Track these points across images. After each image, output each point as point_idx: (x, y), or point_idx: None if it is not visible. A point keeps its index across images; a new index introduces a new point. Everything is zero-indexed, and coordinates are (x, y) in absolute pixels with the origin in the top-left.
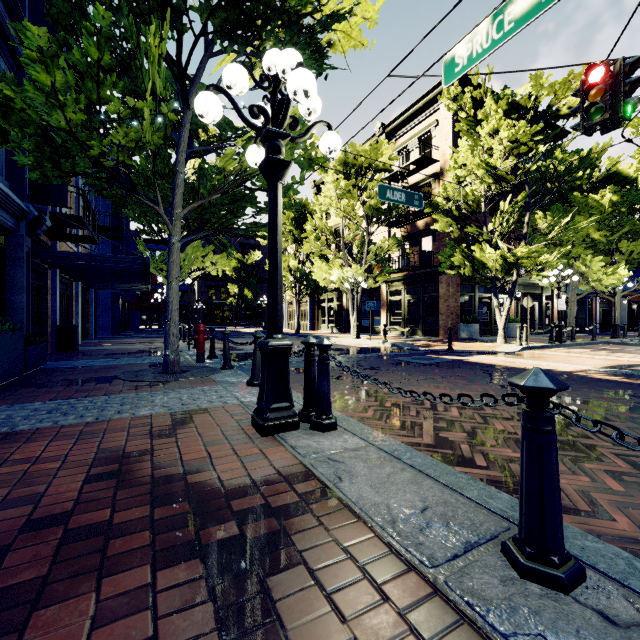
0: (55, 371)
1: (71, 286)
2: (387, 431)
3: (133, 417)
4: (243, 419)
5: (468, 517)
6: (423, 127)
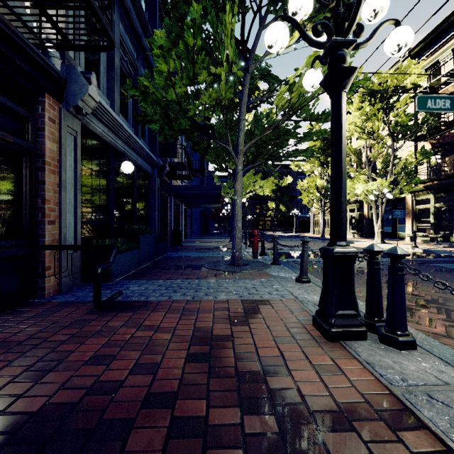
0: (170, 258)
1: (179, 207)
2: None
3: (215, 300)
4: (302, 316)
5: None
6: None
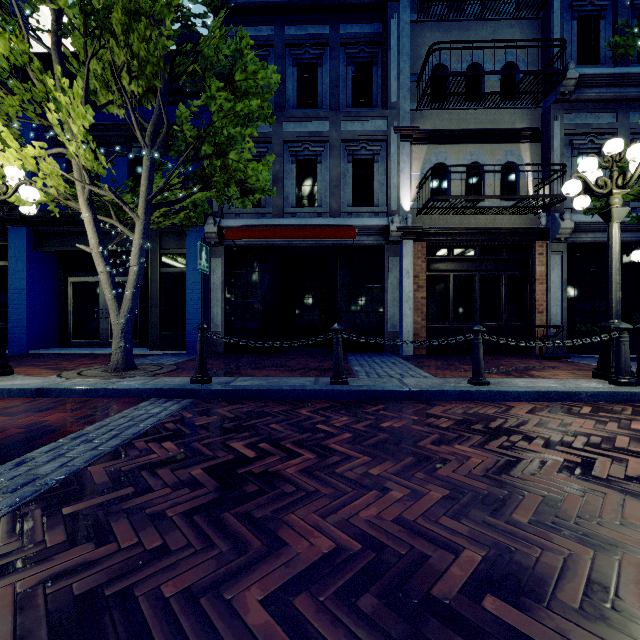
0: None
1: None
2: None
3: None
4: None
5: (505, 384)
6: None
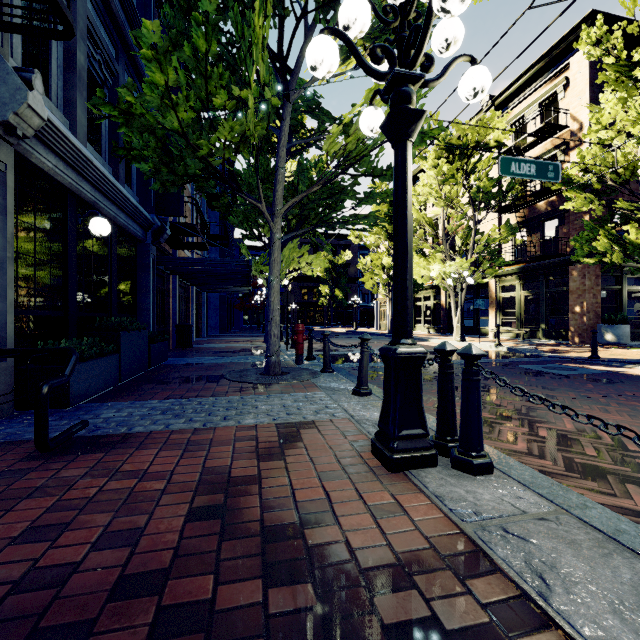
0: (173, 367)
1: (188, 290)
2: (563, 479)
3: (238, 426)
4: (358, 440)
5: None
6: (546, 90)
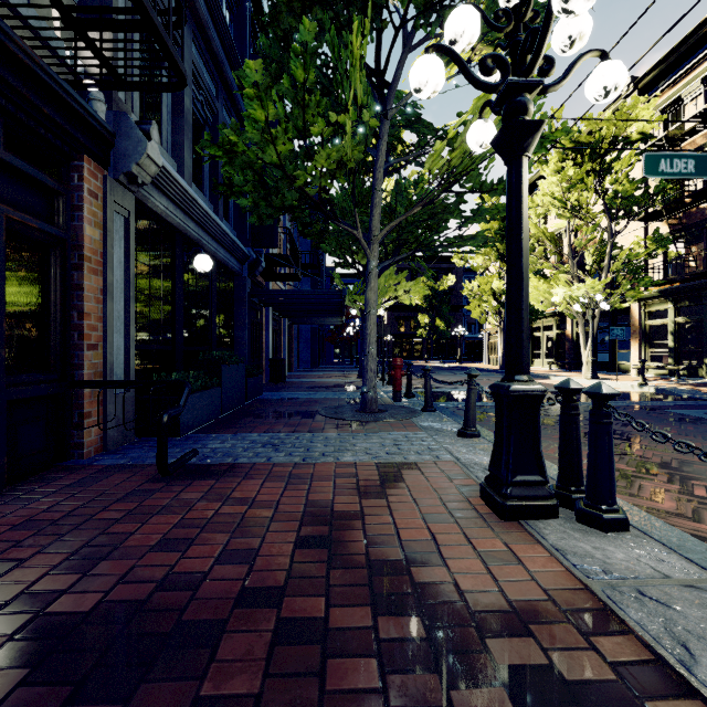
0: (268, 402)
1: (280, 322)
2: None
3: (337, 462)
4: (465, 485)
5: None
6: None
